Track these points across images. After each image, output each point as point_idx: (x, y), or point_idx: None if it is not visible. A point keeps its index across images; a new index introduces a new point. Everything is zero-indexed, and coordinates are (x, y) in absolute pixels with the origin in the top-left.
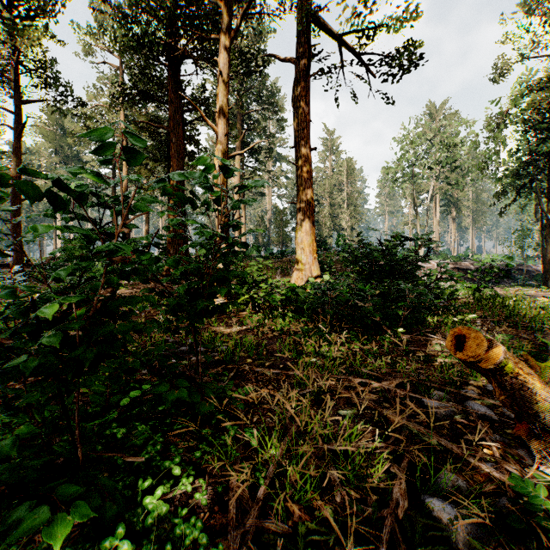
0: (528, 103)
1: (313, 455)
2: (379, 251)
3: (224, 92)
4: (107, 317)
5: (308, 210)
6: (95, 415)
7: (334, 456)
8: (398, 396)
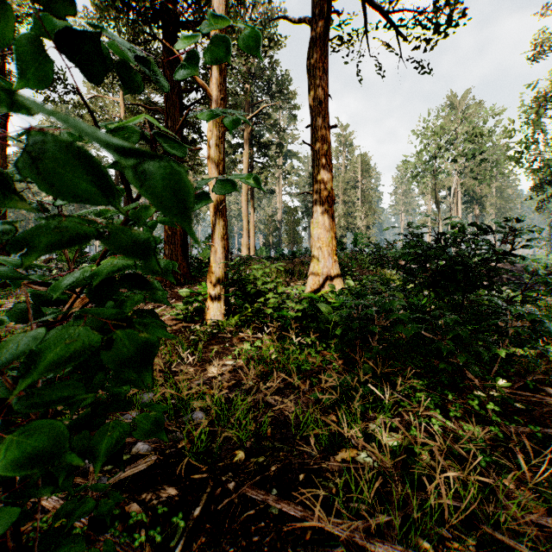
0: None
1: None
2: (439, 249)
3: None
4: None
5: (327, 200)
6: None
7: None
8: None
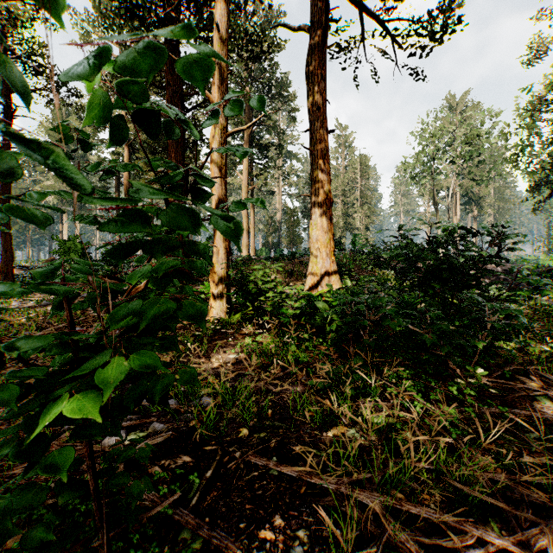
0: None
1: None
2: (428, 250)
3: (222, 53)
4: None
5: (325, 203)
6: None
7: None
8: None
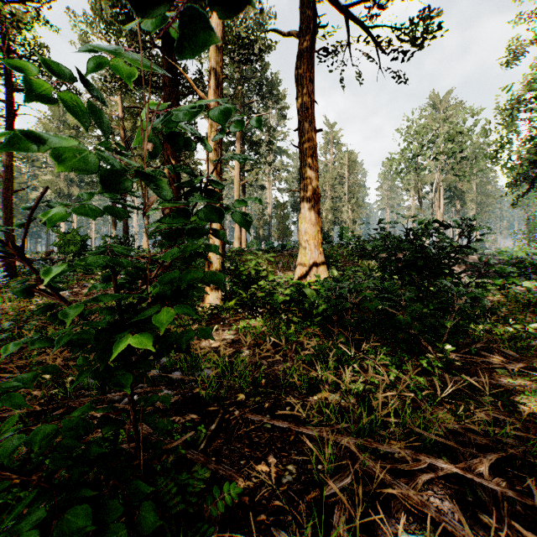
0: None
1: None
2: (406, 242)
3: (218, 59)
4: None
5: (313, 198)
6: None
7: None
8: (499, 494)
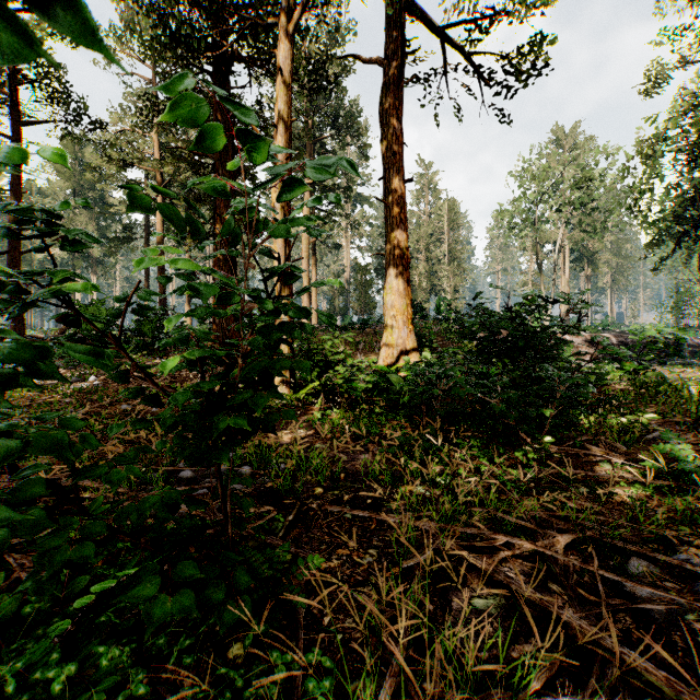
0: (697, 120)
1: None
2: (508, 320)
3: (286, 98)
4: None
5: (402, 263)
6: (39, 616)
7: None
8: (571, 568)
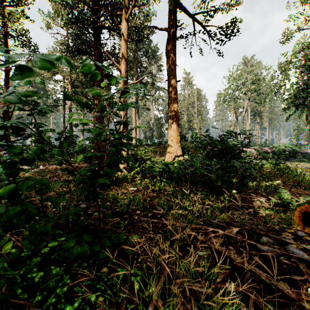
0: (304, 55)
1: (181, 295)
2: (219, 141)
3: (125, 46)
4: (14, 196)
5: (175, 117)
6: (27, 257)
7: (197, 294)
8: (238, 240)
